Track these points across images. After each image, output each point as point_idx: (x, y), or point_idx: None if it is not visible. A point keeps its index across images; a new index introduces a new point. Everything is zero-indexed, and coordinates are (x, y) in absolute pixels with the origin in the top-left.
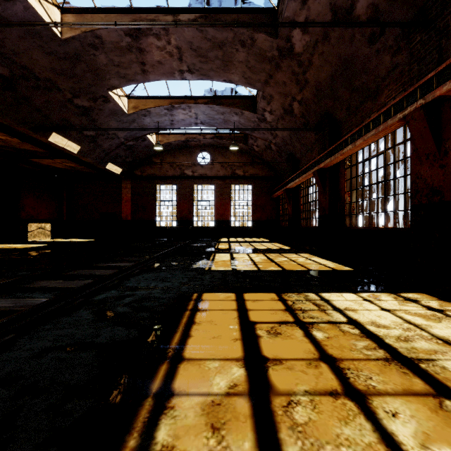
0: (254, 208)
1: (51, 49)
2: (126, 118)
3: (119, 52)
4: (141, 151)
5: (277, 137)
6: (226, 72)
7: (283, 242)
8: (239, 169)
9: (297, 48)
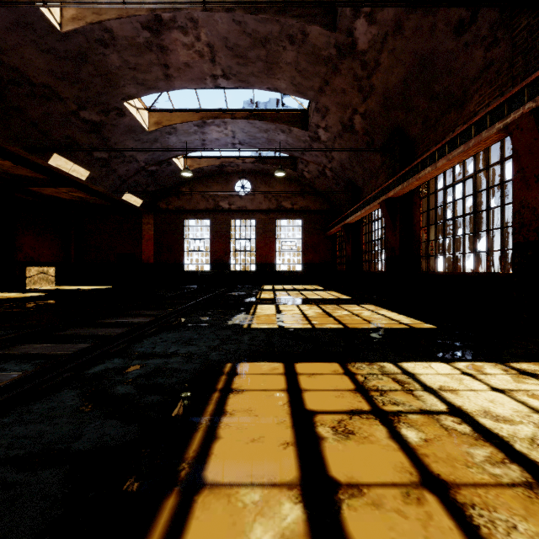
0: (305, 248)
1: (48, 46)
2: (146, 137)
3: (135, 51)
4: (167, 179)
5: (334, 161)
6: (270, 77)
7: (341, 290)
8: (287, 200)
9: (361, 45)
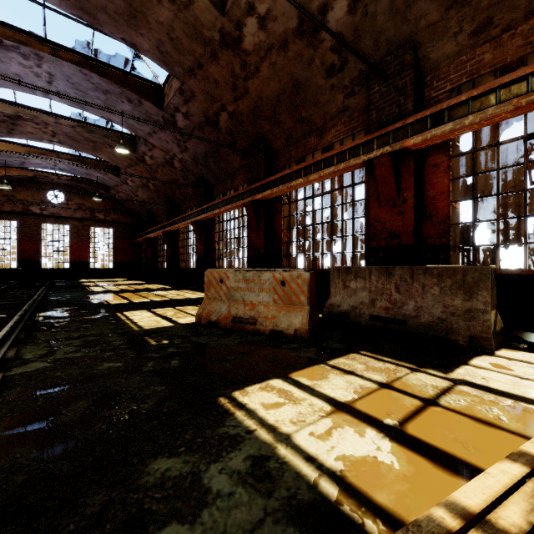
0: (116, 250)
1: None
2: None
3: None
4: None
5: (139, 197)
6: (95, 152)
7: (143, 280)
8: (100, 213)
9: (149, 162)
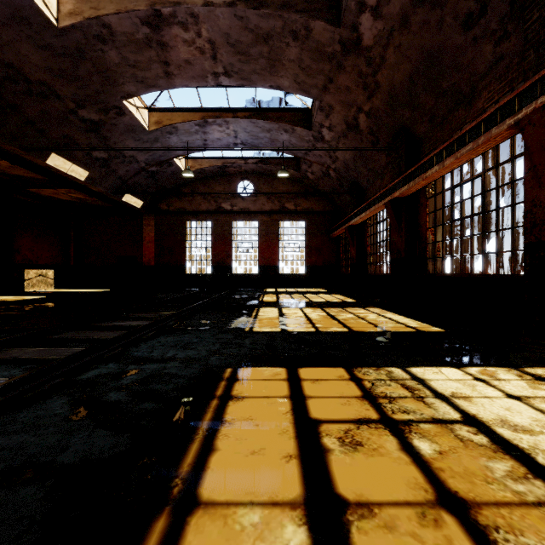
0: (308, 250)
1: (45, 42)
2: (147, 137)
3: (135, 47)
4: (168, 180)
5: (338, 161)
6: (273, 75)
7: (345, 293)
8: (290, 202)
9: (366, 40)
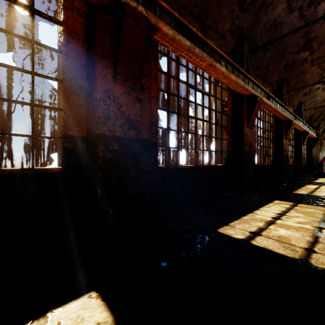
0: None
1: None
2: None
3: None
4: None
5: None
6: None
7: None
8: None
9: None
